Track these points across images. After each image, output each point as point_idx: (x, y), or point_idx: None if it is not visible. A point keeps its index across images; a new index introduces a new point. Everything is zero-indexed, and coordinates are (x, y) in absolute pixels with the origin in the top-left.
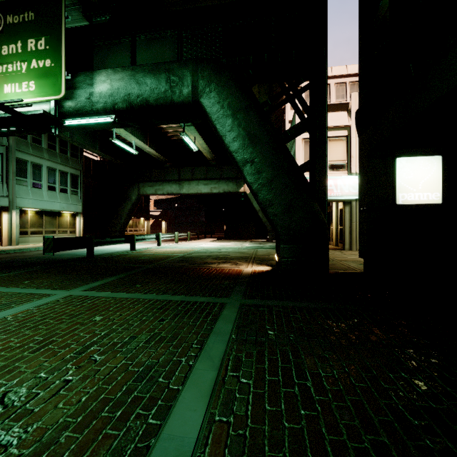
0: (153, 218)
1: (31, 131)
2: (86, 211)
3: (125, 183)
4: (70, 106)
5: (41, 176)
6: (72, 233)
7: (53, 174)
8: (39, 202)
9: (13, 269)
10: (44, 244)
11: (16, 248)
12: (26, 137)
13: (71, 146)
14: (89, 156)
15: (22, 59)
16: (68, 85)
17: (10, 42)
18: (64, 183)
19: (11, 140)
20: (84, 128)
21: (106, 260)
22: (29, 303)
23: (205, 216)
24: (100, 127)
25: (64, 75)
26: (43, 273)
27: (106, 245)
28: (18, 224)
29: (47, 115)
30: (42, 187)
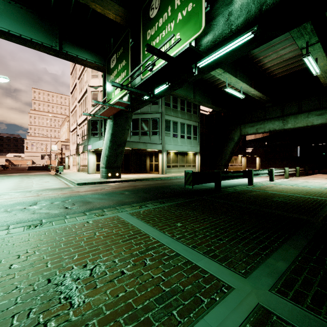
0: (248, 154)
1: (175, 87)
2: (200, 151)
3: (228, 127)
4: (207, 41)
5: (177, 129)
6: (193, 167)
7: (183, 127)
8: (176, 146)
9: (166, 199)
10: (185, 177)
11: (165, 176)
12: (169, 105)
13: (193, 106)
14: (202, 112)
15: (171, 20)
16: (205, 20)
17: (163, 13)
18: (189, 133)
19: (162, 108)
20: (216, 65)
21: (236, 197)
22: (199, 322)
23: (300, 151)
24: (232, 57)
25: (204, 7)
26: (189, 211)
27: (228, 179)
28: (166, 161)
29: (191, 49)
30: (177, 136)
